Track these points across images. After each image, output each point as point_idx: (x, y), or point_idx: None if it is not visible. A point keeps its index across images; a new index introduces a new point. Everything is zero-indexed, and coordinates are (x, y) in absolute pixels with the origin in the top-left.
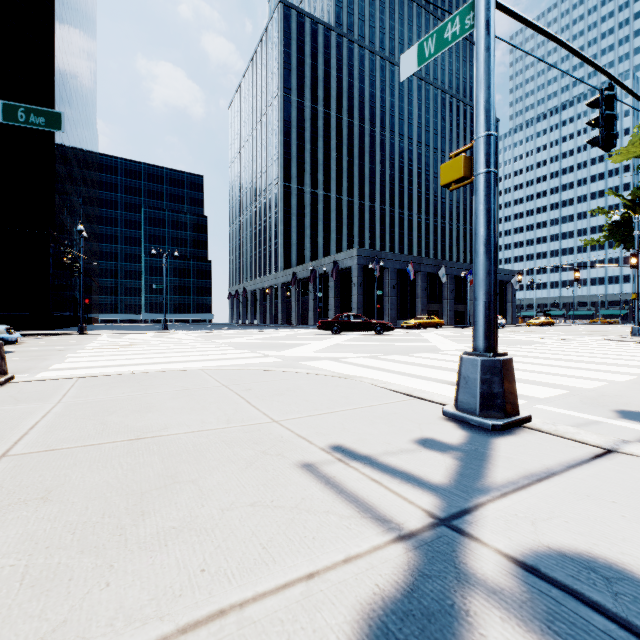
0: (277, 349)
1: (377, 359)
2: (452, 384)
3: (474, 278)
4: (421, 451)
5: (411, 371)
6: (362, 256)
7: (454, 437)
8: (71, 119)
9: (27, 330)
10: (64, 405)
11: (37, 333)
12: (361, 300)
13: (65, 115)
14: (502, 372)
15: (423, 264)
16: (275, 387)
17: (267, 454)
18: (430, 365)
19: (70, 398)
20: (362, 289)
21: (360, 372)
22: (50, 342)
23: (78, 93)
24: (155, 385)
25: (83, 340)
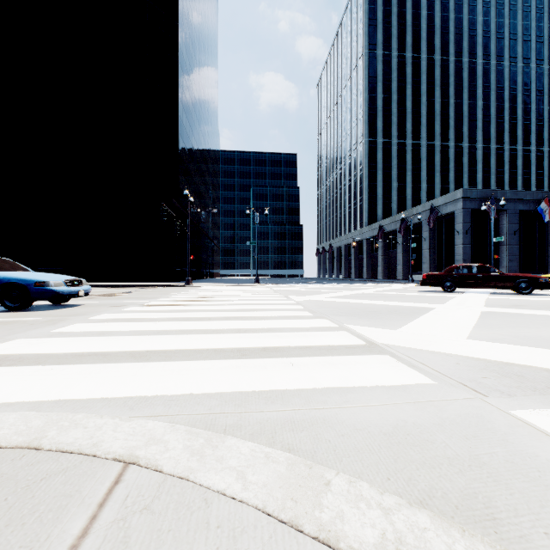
0: (382, 320)
1: None
2: None
3: None
4: None
5: None
6: (468, 198)
7: None
8: (194, 116)
9: (159, 282)
10: None
11: (156, 284)
12: (467, 250)
13: (188, 112)
14: None
15: None
16: None
17: None
18: None
19: None
20: (468, 237)
21: None
22: (144, 294)
23: (201, 97)
24: None
25: (173, 292)
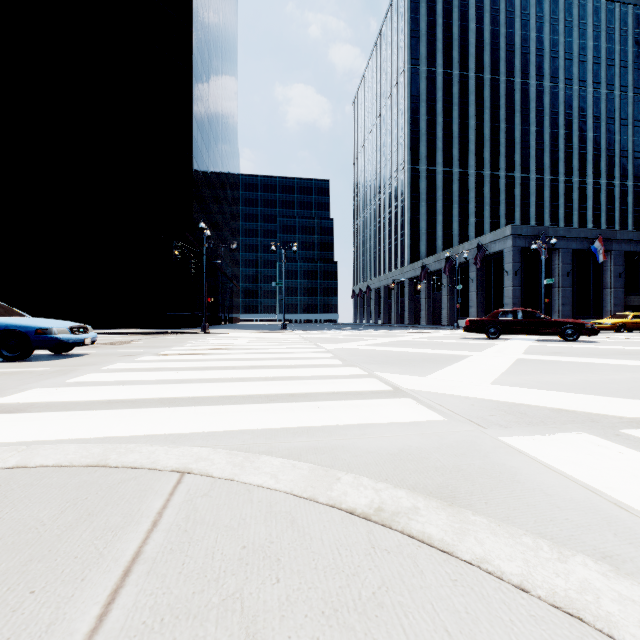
0: (413, 368)
1: None
2: None
3: None
4: None
5: None
6: (518, 235)
7: None
8: (211, 135)
9: (170, 328)
10: None
11: (167, 331)
12: (517, 293)
13: (204, 130)
14: None
15: (616, 240)
16: None
17: None
18: None
19: None
20: (518, 278)
21: None
22: (155, 342)
23: (218, 113)
24: None
25: (188, 340)
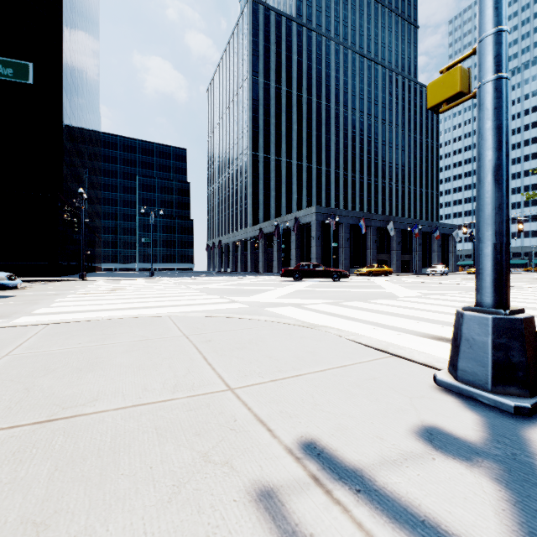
0: (244, 295)
1: (338, 305)
2: (425, 336)
3: (478, 214)
4: (434, 459)
5: (376, 319)
6: (320, 213)
7: (467, 425)
8: (77, 102)
9: (40, 277)
10: (8, 359)
11: (46, 279)
12: (319, 251)
13: (72, 99)
14: (524, 335)
15: (373, 219)
16: (237, 338)
17: (208, 461)
18: (393, 313)
19: (22, 349)
20: (320, 241)
21: (324, 320)
22: (52, 287)
23: (83, 81)
24: (116, 334)
25: (80, 285)
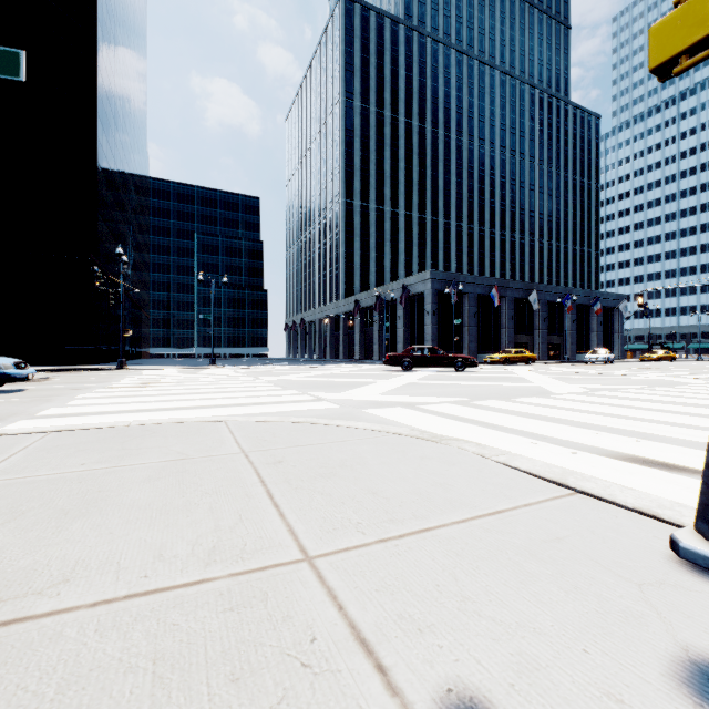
0: (334, 390)
1: (470, 406)
2: (615, 456)
3: None
4: None
5: (530, 428)
6: (436, 279)
7: None
8: (117, 137)
9: (68, 365)
10: None
11: (74, 368)
12: (435, 331)
13: (110, 132)
14: None
15: (509, 288)
16: (322, 458)
17: None
18: (553, 417)
19: None
20: (436, 318)
21: (452, 428)
22: (78, 378)
23: (125, 110)
24: (141, 449)
25: (116, 376)
